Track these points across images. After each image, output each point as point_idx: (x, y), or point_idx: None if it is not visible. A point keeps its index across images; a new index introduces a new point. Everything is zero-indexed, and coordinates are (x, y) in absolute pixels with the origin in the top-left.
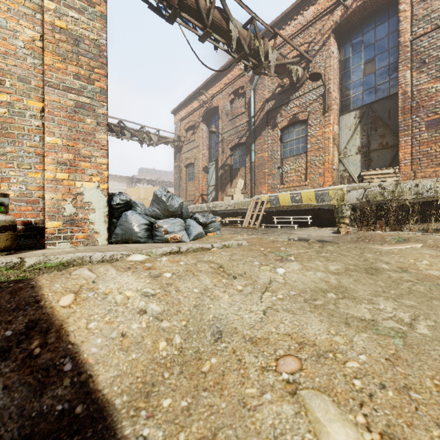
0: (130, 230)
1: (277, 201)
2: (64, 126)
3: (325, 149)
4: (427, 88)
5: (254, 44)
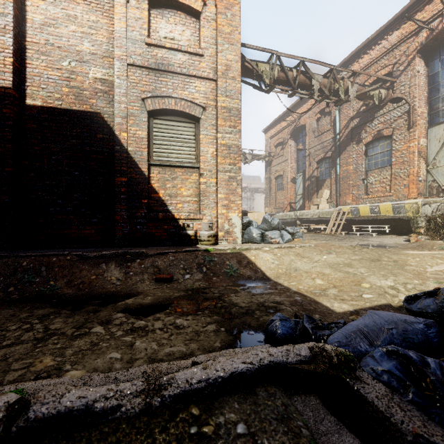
0: (253, 237)
1: (357, 211)
2: (225, 189)
3: (410, 162)
4: None
5: (334, 86)
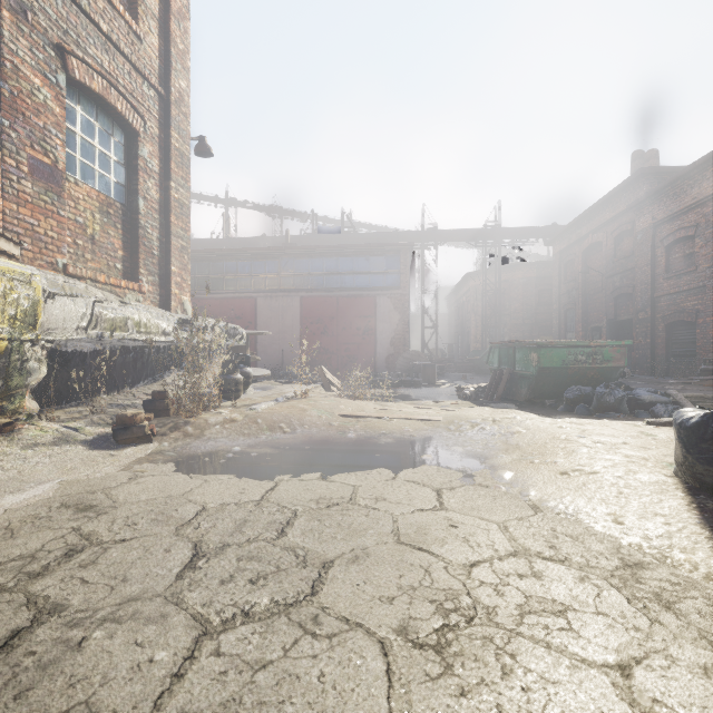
0: None
1: None
2: None
3: None
4: (33, 82)
5: None
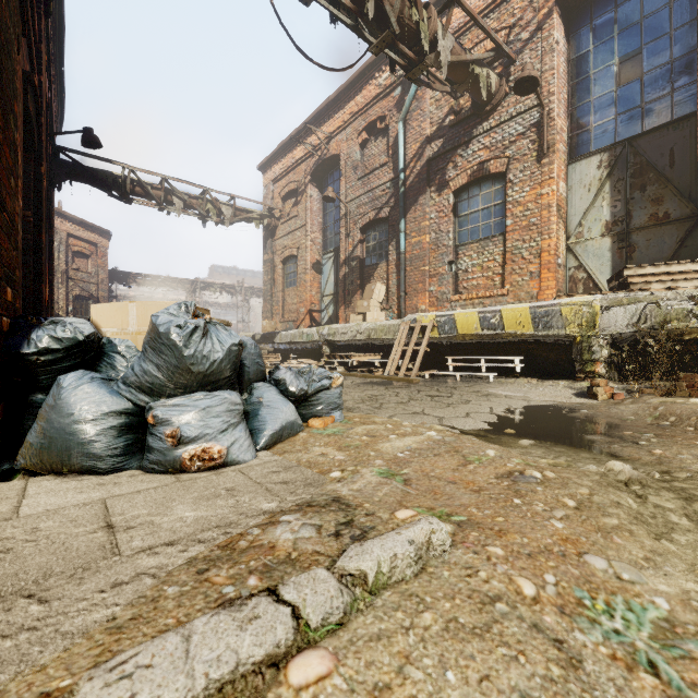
0: (65, 436)
1: (452, 325)
2: None
3: (542, 227)
4: None
5: (409, 16)
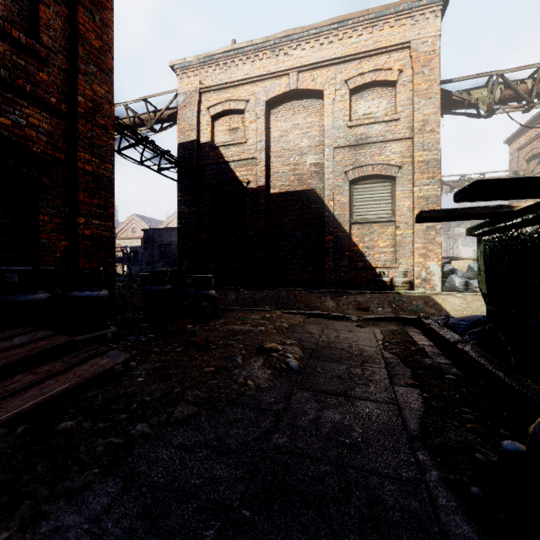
0: (454, 285)
1: None
2: (422, 238)
3: None
4: None
5: None
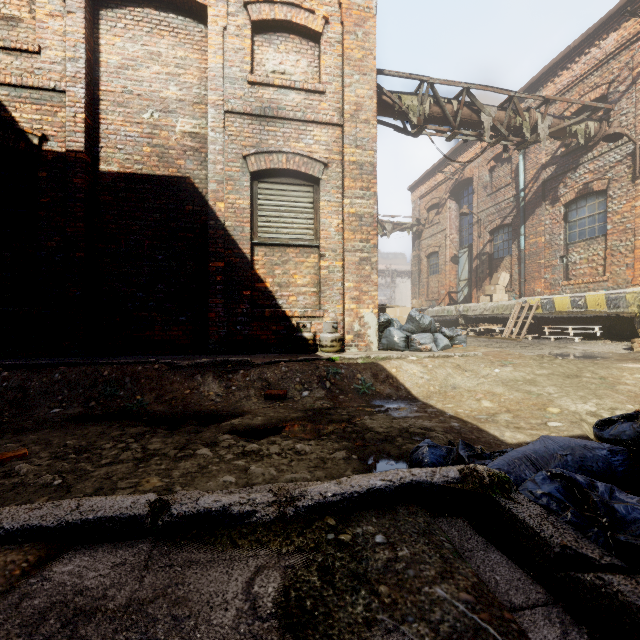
0: (393, 341)
1: (551, 305)
2: (354, 275)
3: (635, 230)
4: None
5: (514, 122)
